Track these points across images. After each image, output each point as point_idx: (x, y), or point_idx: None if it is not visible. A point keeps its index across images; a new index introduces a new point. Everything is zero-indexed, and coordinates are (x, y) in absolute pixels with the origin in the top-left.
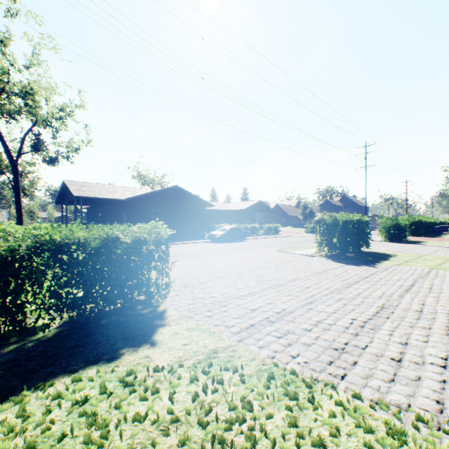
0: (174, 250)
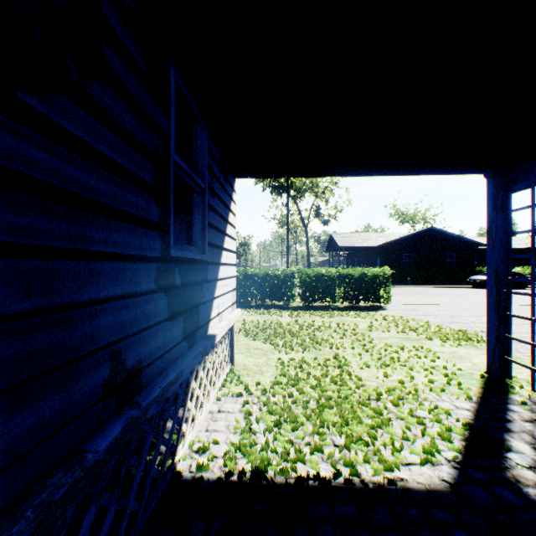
0: (417, 290)
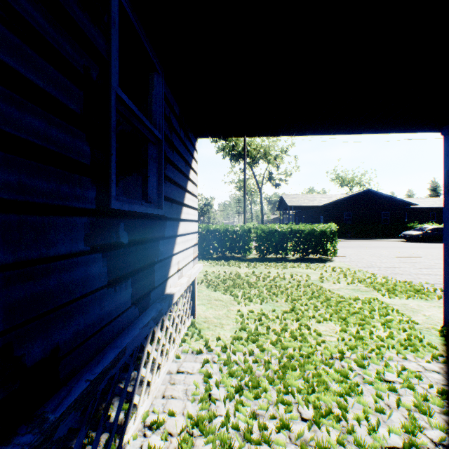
0: (357, 244)
